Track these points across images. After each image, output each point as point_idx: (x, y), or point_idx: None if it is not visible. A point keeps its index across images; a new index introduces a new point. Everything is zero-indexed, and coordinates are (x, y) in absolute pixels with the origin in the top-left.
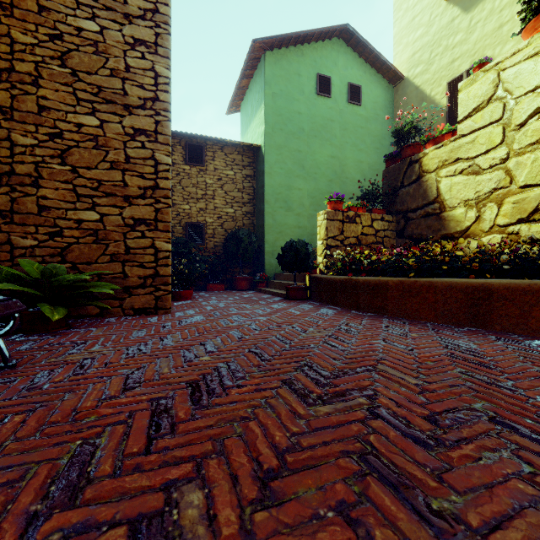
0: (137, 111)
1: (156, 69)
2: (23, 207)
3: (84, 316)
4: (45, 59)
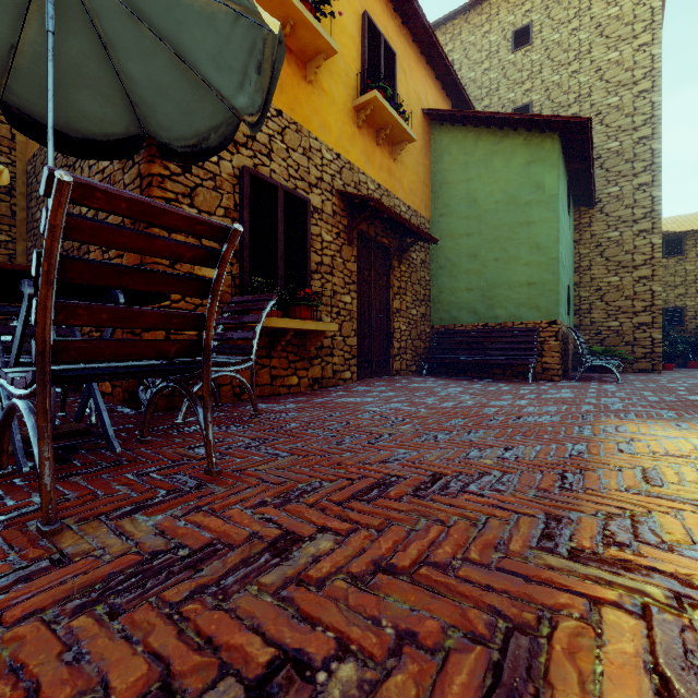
0: (640, 268)
1: (652, 242)
2: (584, 323)
3: (611, 371)
4: (593, 257)
